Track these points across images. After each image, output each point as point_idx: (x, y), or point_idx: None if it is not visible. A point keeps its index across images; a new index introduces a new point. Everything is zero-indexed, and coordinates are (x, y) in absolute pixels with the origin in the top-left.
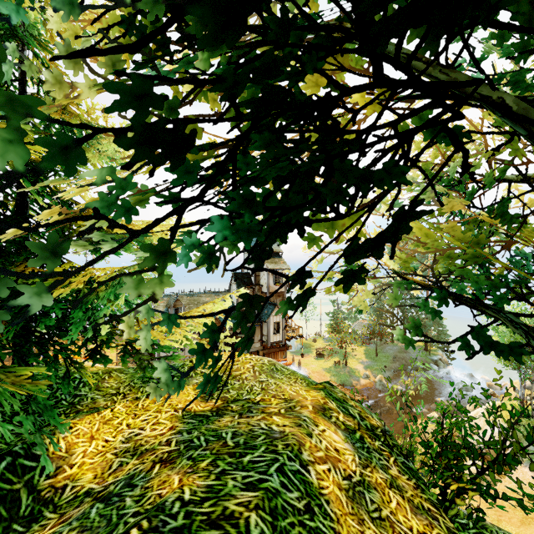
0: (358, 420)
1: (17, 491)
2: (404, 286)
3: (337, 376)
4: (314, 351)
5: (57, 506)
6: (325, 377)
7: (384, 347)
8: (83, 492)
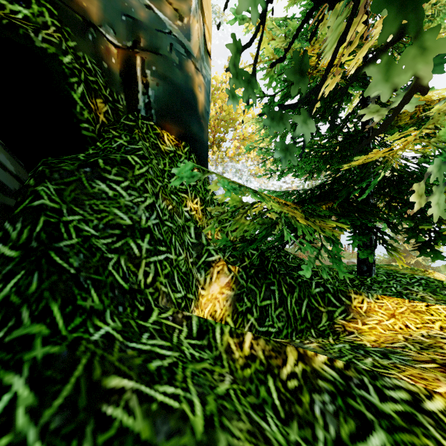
0: None
1: (320, 312)
2: None
3: None
4: None
5: (338, 338)
6: None
7: None
8: (358, 343)
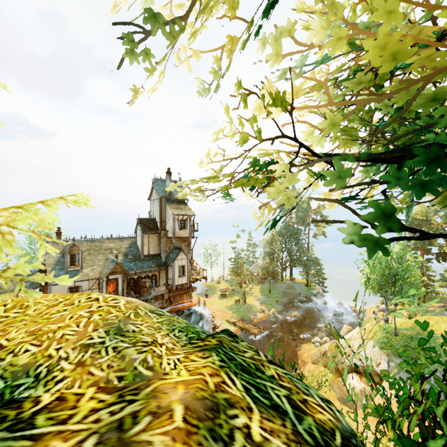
0: (292, 420)
1: None
2: (352, 158)
3: (238, 313)
4: (218, 292)
5: None
6: (227, 314)
7: (275, 285)
8: None
